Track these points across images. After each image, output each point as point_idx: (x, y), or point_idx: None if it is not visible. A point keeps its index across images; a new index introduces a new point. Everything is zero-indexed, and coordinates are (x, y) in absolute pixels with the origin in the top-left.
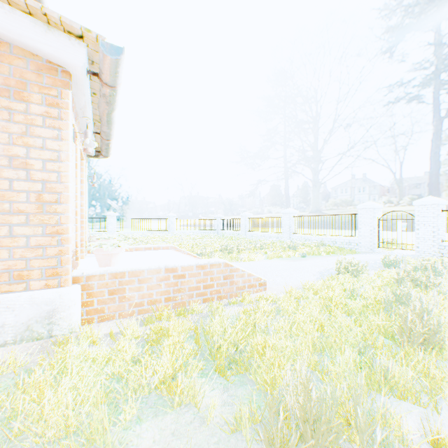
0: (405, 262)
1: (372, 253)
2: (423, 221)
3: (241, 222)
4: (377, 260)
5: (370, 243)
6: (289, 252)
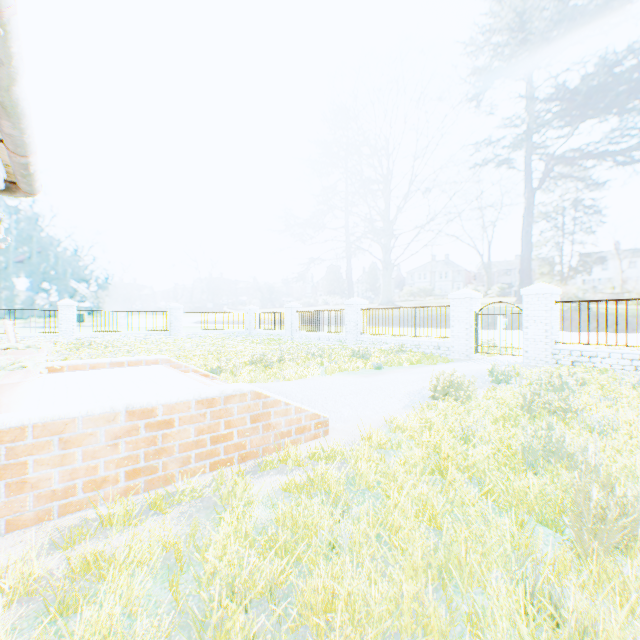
0: (520, 374)
1: (469, 360)
2: (533, 316)
3: (286, 317)
4: (481, 372)
5: (466, 347)
6: (358, 362)
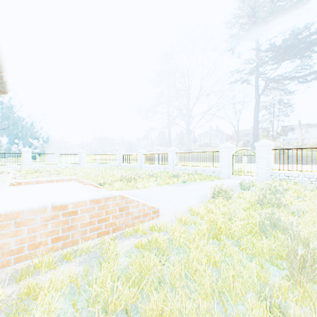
0: (255, 185)
1: (229, 178)
2: (261, 156)
3: (138, 157)
4: (235, 184)
5: (228, 172)
6: (174, 179)
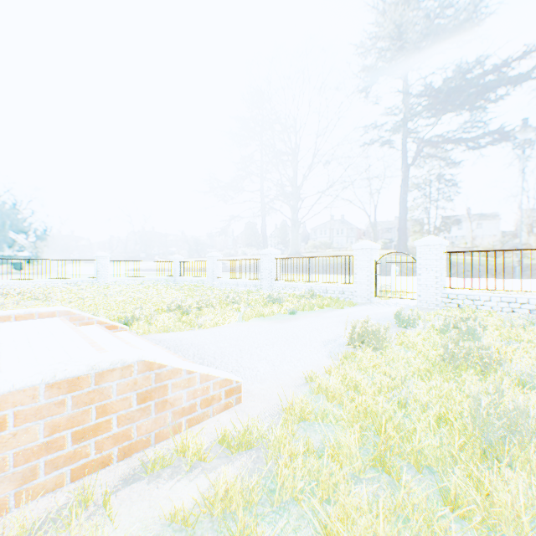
0: (424, 318)
1: (371, 304)
2: (425, 265)
3: (208, 265)
4: (385, 316)
5: (367, 292)
6: (273, 308)
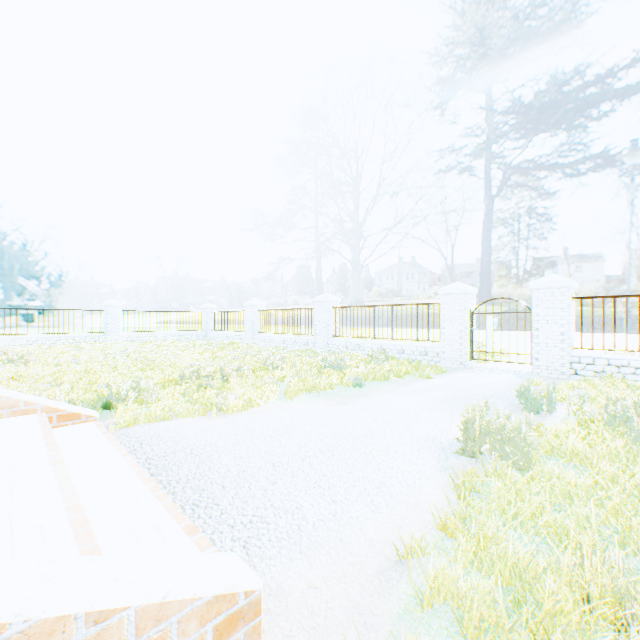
0: (568, 399)
1: (466, 369)
2: (545, 315)
3: (247, 316)
4: (498, 391)
5: (460, 353)
6: (331, 377)
